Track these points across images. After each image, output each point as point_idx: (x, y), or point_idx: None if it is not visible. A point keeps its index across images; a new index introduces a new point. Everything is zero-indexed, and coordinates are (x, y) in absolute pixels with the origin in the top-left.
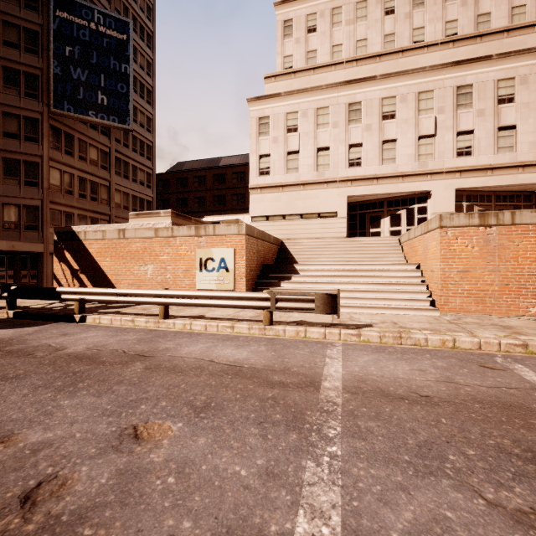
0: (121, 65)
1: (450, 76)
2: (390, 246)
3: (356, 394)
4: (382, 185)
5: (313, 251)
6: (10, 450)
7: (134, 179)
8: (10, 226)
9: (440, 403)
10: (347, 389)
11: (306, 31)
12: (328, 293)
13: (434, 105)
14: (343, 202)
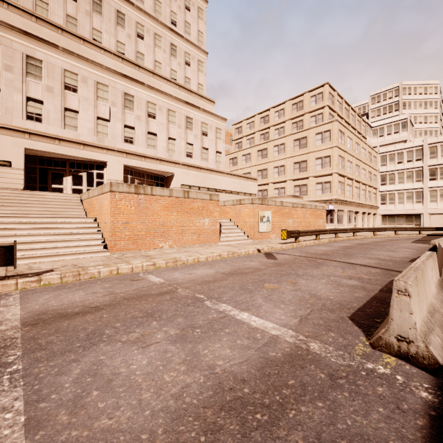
0: None
1: (120, 83)
2: (72, 202)
3: (37, 324)
4: (64, 147)
5: None
6: None
7: None
8: None
9: (105, 307)
10: (28, 324)
11: None
12: (2, 245)
13: (109, 97)
14: (20, 153)
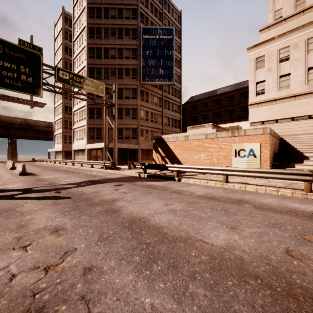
0: (169, 52)
1: None
2: None
3: None
4: None
5: (312, 143)
6: (245, 233)
7: (172, 109)
8: (127, 137)
9: None
10: None
11: None
12: None
13: None
14: None
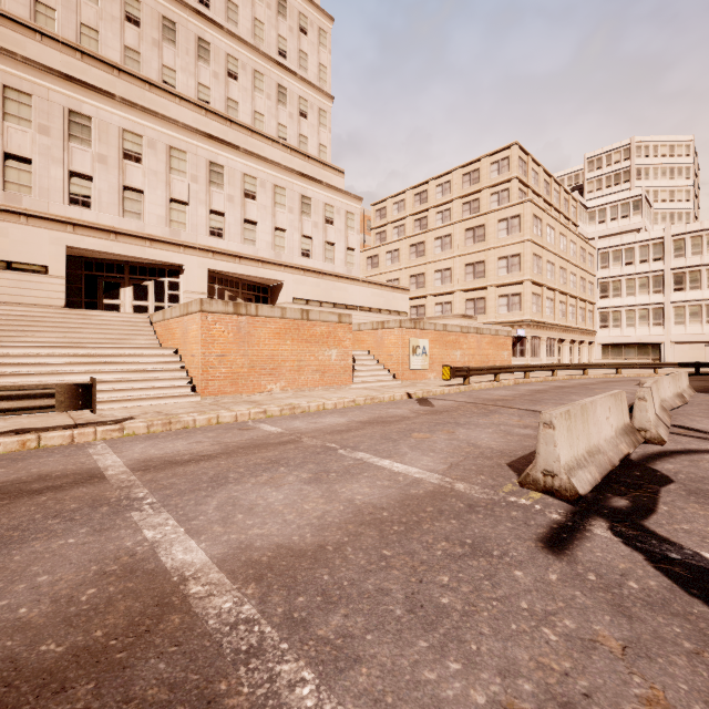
0: None
1: (204, 147)
2: (140, 326)
3: (148, 470)
4: (123, 244)
5: (7, 325)
6: None
7: None
8: None
9: (218, 455)
10: (138, 469)
11: None
12: (79, 383)
13: (187, 169)
14: (60, 253)
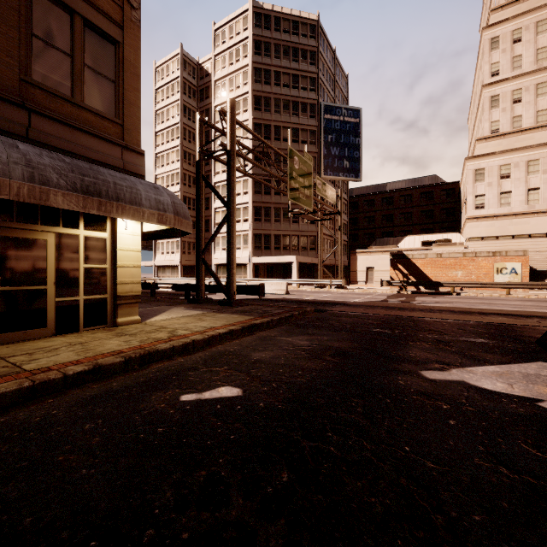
0: (355, 139)
1: None
2: None
3: None
4: None
5: (545, 262)
6: None
7: None
8: (303, 248)
9: None
10: None
11: (512, 102)
12: None
13: None
14: None
